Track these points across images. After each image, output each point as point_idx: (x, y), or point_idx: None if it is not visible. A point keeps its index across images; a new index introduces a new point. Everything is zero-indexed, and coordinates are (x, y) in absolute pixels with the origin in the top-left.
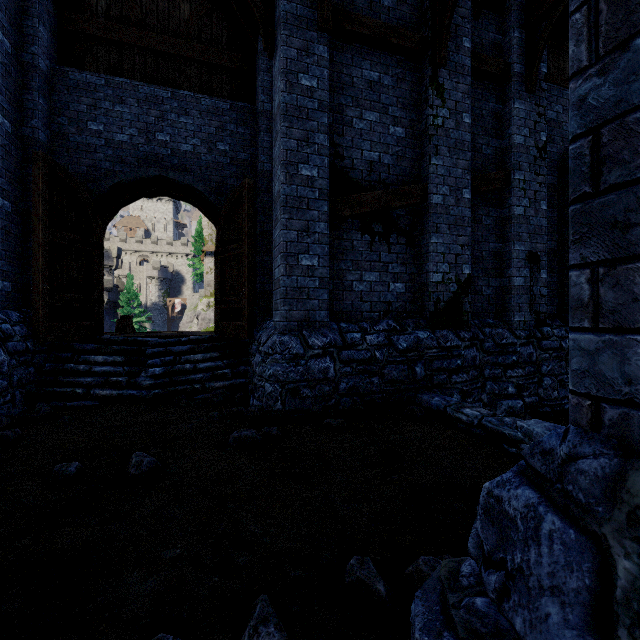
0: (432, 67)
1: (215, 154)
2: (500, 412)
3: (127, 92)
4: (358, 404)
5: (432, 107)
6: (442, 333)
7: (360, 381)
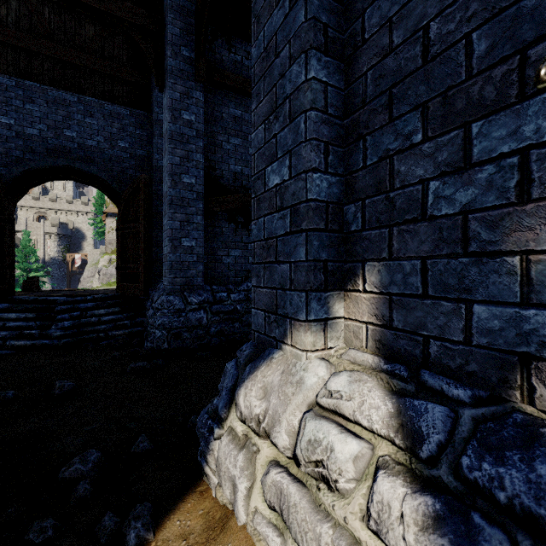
0: None
1: (117, 149)
2: None
3: (37, 94)
4: (223, 342)
5: None
6: None
7: (225, 326)
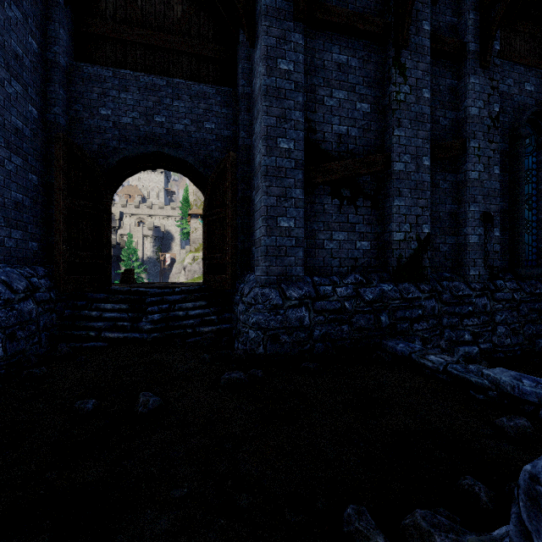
0: (395, 49)
1: (203, 132)
2: (457, 357)
3: (130, 82)
4: (330, 349)
5: (395, 84)
6: (404, 286)
7: (332, 328)
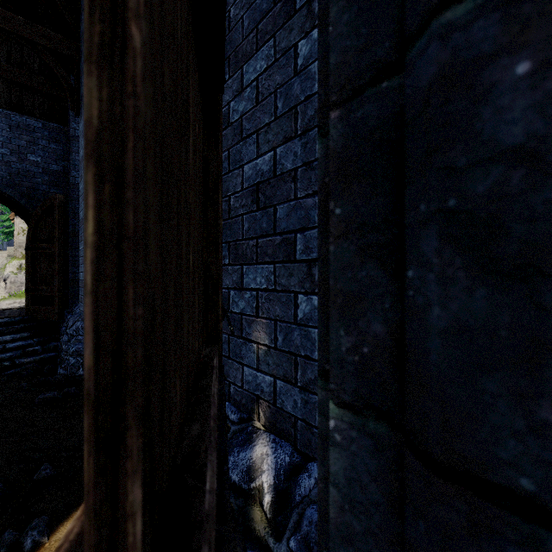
0: None
1: (26, 163)
2: None
3: None
4: None
5: None
6: None
7: None
